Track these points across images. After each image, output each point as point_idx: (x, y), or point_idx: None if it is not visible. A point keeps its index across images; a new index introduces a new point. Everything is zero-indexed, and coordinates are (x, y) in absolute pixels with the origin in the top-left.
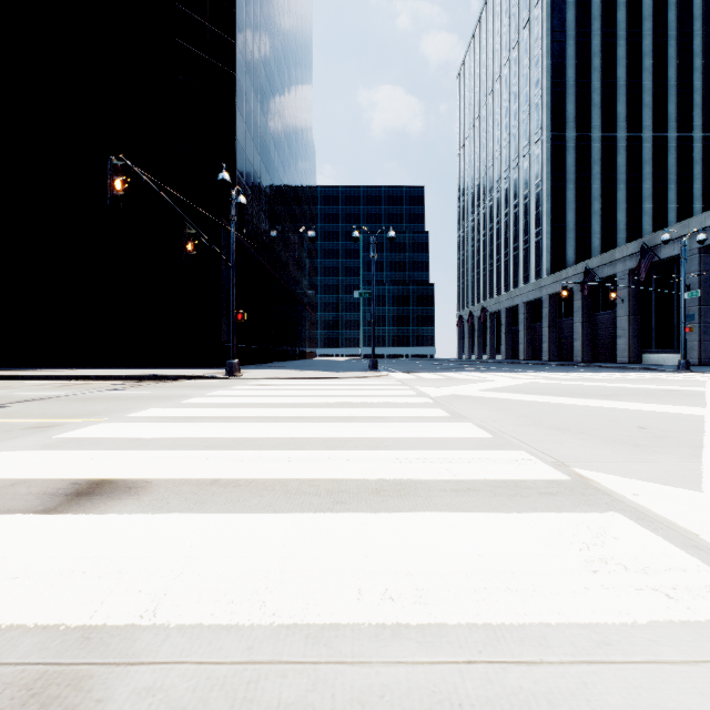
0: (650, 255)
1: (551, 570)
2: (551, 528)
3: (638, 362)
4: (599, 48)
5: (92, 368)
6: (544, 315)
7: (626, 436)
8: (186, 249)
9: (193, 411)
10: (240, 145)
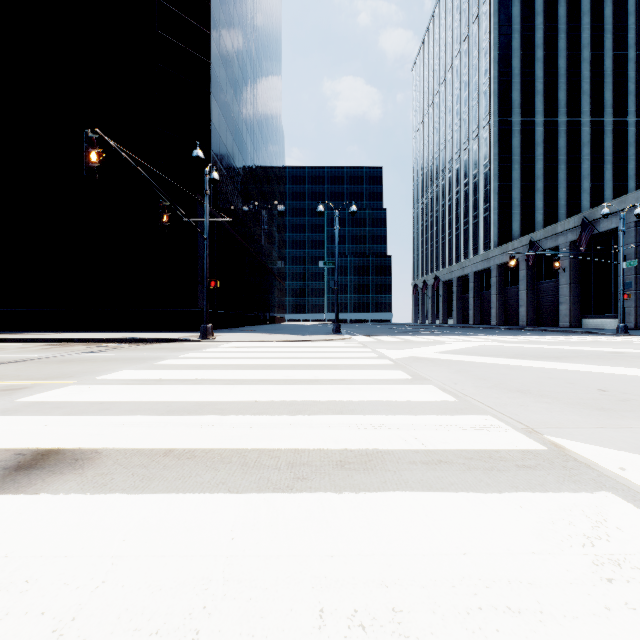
0: (590, 228)
1: (556, 578)
2: (542, 514)
3: (578, 326)
4: (542, 40)
5: (78, 332)
6: (491, 284)
7: (589, 399)
8: (162, 220)
9: (162, 373)
10: (214, 128)
